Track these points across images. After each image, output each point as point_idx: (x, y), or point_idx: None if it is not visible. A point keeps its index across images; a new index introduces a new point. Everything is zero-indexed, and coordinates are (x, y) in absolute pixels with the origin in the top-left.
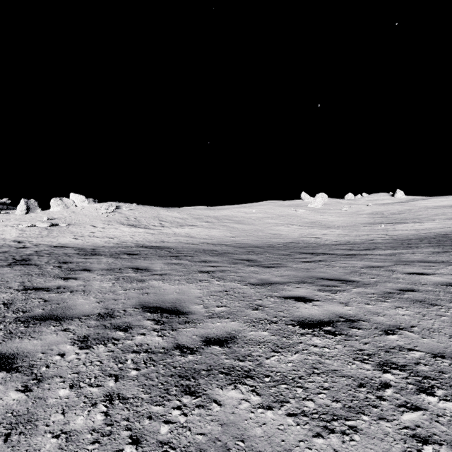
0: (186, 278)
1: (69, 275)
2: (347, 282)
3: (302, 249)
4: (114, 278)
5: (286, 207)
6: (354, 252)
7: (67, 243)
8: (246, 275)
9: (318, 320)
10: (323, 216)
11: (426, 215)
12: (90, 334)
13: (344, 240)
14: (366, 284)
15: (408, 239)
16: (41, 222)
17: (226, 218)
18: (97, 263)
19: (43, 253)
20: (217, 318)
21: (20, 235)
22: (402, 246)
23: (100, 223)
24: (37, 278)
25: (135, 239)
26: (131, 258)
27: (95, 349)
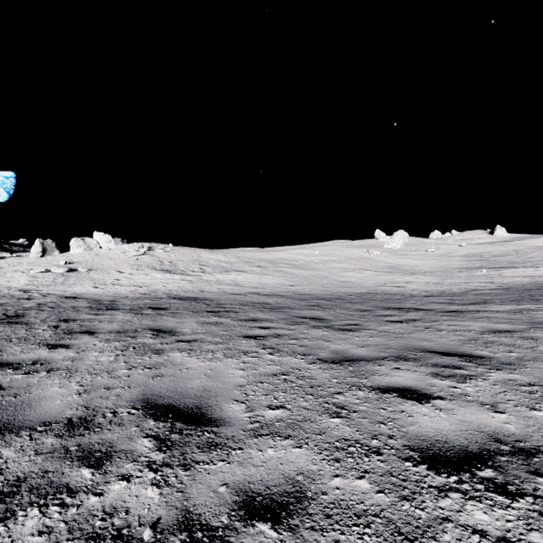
0: (224, 348)
1: (61, 341)
2: (473, 358)
3: (384, 302)
4: (122, 347)
5: (356, 249)
6: (459, 307)
7: (83, 293)
8: (313, 343)
9: (457, 448)
10: (403, 259)
11: (539, 257)
12: (30, 474)
13: (436, 290)
14: (507, 365)
15: (526, 288)
16: (57, 266)
17: (282, 262)
18: (107, 322)
19: (47, 306)
20: (268, 436)
21: (29, 283)
22: (524, 298)
23: (128, 268)
24: (15, 345)
25: (168, 287)
26: (156, 315)
27: (18, 522)
